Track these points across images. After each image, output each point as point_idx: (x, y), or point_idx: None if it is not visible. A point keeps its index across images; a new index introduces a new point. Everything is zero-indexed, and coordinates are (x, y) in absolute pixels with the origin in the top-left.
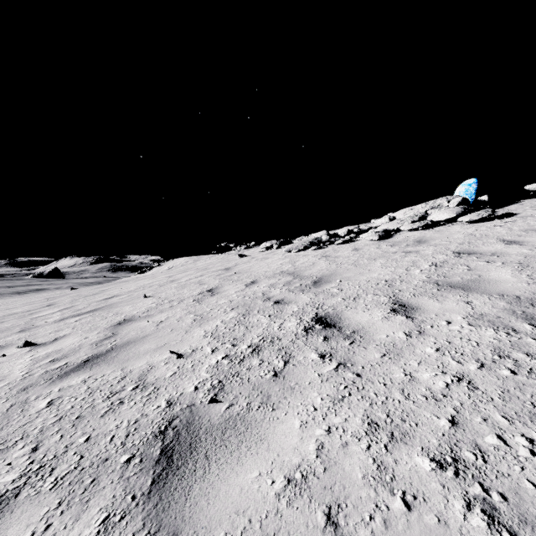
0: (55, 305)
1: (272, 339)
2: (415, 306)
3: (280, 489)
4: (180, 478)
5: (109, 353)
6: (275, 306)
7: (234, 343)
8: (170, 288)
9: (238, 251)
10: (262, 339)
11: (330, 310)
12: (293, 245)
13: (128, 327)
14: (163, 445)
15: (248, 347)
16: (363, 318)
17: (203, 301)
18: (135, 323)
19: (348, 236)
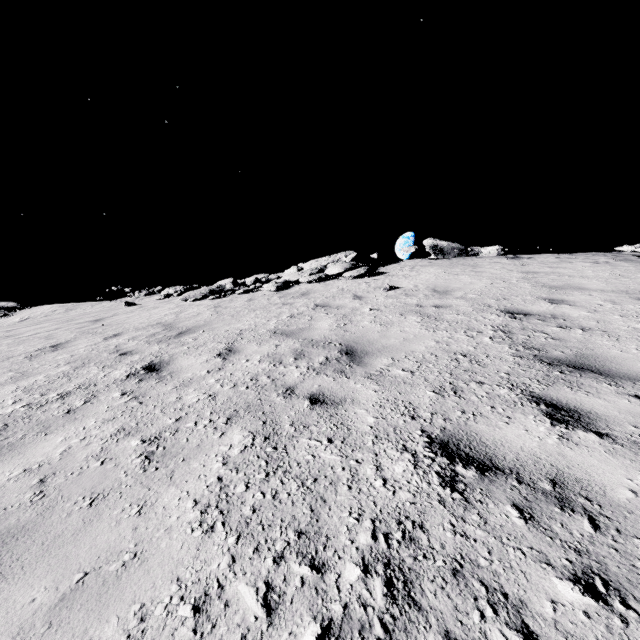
0: None
1: (88, 386)
2: (239, 350)
3: (14, 476)
4: None
5: None
6: (119, 357)
7: (45, 393)
8: None
9: (135, 298)
10: (78, 387)
11: (167, 357)
12: (191, 293)
13: None
14: None
15: (57, 395)
16: (189, 362)
17: (37, 358)
18: None
19: (253, 285)
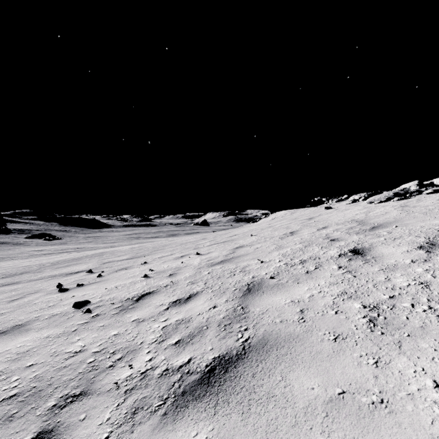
0: (206, 239)
1: (315, 258)
2: None
3: (287, 302)
4: (252, 295)
5: (230, 259)
6: (329, 242)
7: (292, 259)
8: (267, 231)
9: (329, 204)
10: (309, 258)
11: (367, 245)
12: (375, 197)
13: (240, 249)
14: (248, 287)
15: (299, 260)
16: (388, 251)
17: (284, 239)
18: (244, 248)
19: None
